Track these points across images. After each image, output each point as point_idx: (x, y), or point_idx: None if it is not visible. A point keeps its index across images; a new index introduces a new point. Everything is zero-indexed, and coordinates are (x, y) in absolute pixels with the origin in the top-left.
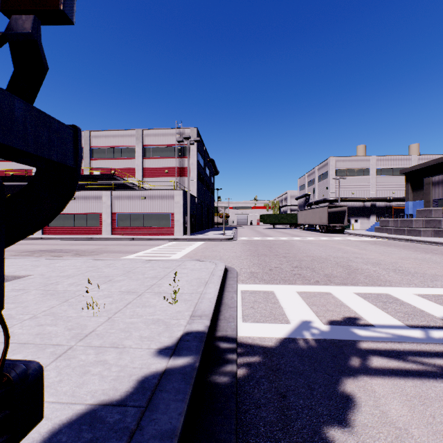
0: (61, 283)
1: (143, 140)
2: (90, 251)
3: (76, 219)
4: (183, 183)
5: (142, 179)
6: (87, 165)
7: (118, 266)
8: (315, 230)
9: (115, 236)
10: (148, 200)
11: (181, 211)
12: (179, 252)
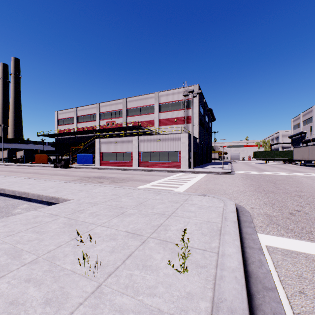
0: (85, 211)
1: (159, 99)
2: (121, 179)
3: (117, 156)
4: (187, 128)
5: (158, 127)
6: (125, 120)
7: (134, 195)
8: (314, 165)
9: (140, 168)
10: (162, 142)
11: (186, 149)
12: (185, 184)
